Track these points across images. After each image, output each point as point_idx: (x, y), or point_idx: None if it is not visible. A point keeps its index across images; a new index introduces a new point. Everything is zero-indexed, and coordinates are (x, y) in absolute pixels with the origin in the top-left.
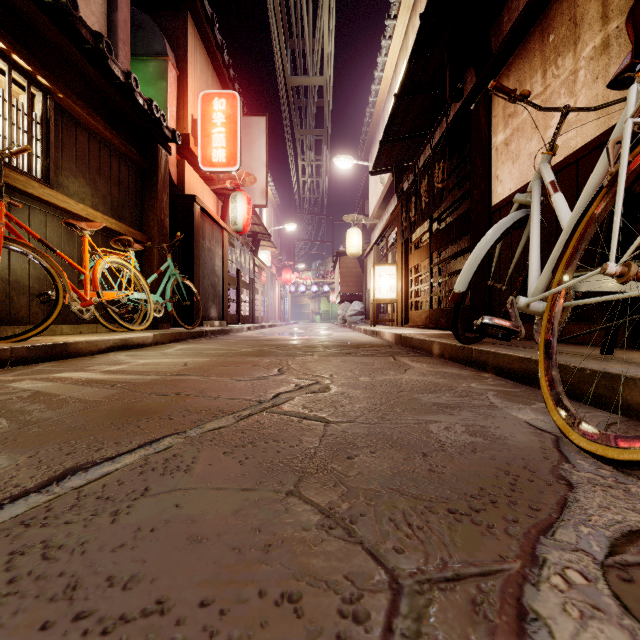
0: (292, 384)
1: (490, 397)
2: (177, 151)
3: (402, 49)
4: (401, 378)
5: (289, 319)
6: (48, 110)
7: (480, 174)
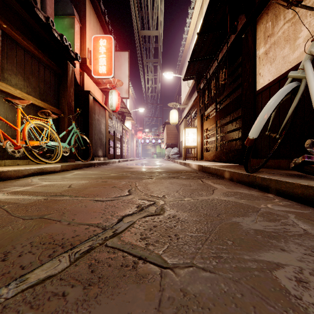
0: (135, 205)
1: (295, 221)
2: (80, 67)
3: (199, 14)
4: (213, 198)
5: (141, 156)
6: None
7: (248, 73)
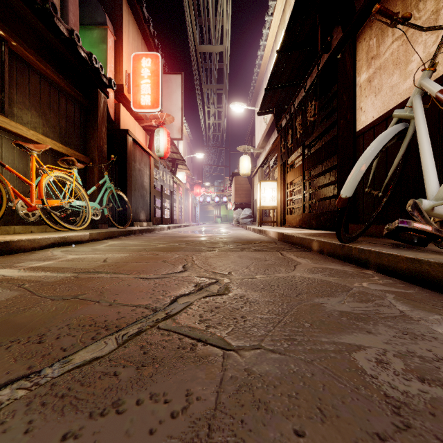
0: (193, 284)
1: (393, 302)
2: (115, 97)
3: (280, 23)
4: (294, 276)
5: (199, 221)
6: (3, 54)
7: (346, 107)
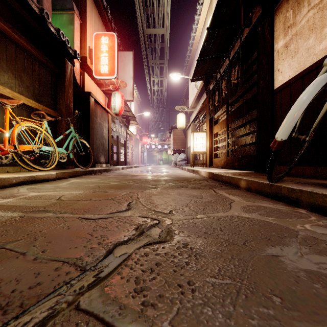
0: (134, 226)
1: None
2: (80, 67)
3: (209, 10)
4: (233, 215)
5: (146, 163)
6: None
7: (265, 70)
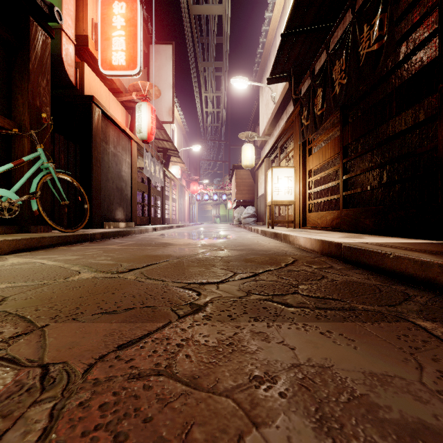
0: None
1: None
2: (77, 54)
3: None
4: None
5: (196, 221)
6: None
7: None
